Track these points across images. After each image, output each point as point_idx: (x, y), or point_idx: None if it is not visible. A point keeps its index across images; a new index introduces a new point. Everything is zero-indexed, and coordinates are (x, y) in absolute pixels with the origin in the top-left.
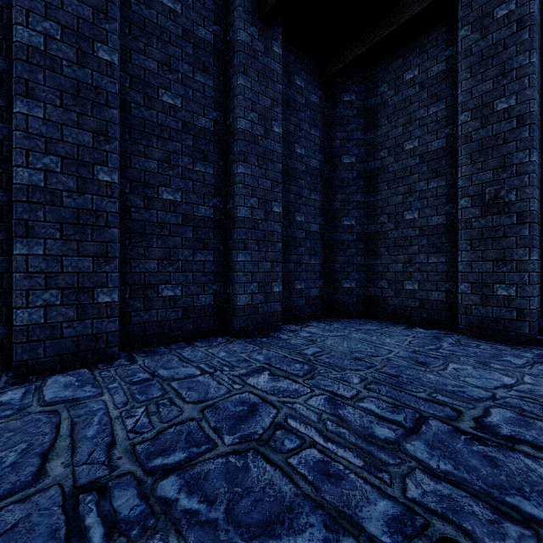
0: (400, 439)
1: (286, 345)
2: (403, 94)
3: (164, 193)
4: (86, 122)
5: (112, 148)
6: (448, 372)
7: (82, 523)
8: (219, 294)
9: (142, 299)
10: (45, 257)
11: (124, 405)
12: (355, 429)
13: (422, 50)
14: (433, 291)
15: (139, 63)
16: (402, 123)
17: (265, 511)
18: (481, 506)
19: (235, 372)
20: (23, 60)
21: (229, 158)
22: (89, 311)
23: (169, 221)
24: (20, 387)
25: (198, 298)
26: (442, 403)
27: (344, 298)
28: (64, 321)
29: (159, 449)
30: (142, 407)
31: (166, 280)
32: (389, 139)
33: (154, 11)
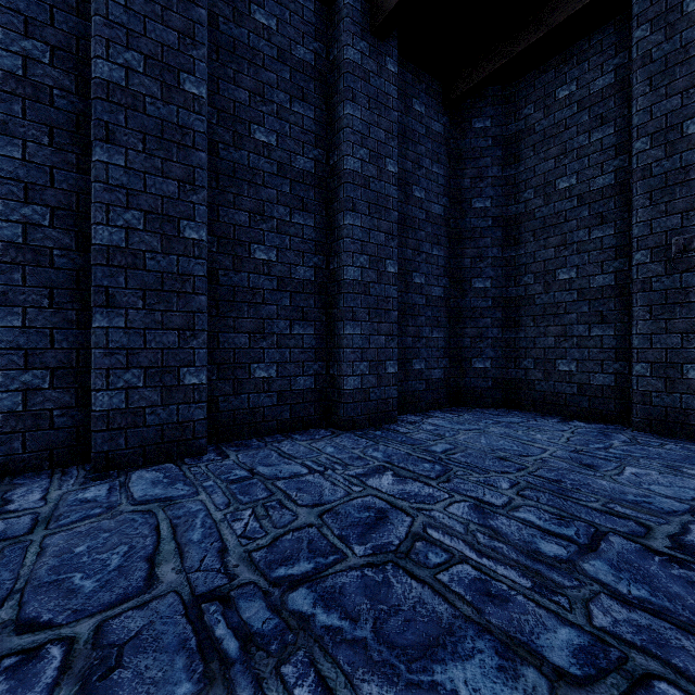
0: (575, 558)
1: (407, 440)
2: (555, 117)
3: (256, 252)
4: (172, 169)
5: (200, 199)
6: (625, 477)
7: (212, 634)
8: (321, 376)
9: (232, 382)
10: (126, 330)
11: (226, 507)
12: (514, 544)
13: (582, 58)
14: (596, 373)
15: (228, 94)
16: (554, 154)
17: (421, 632)
18: (692, 640)
19: (350, 472)
20: (103, 99)
21: (333, 206)
22: (174, 395)
23: (262, 286)
24: (103, 482)
25: (296, 380)
26: (623, 516)
27: (476, 381)
28: (147, 407)
29: (279, 557)
30: (249, 510)
31: (259, 358)
32: (535, 176)
33: (245, 30)
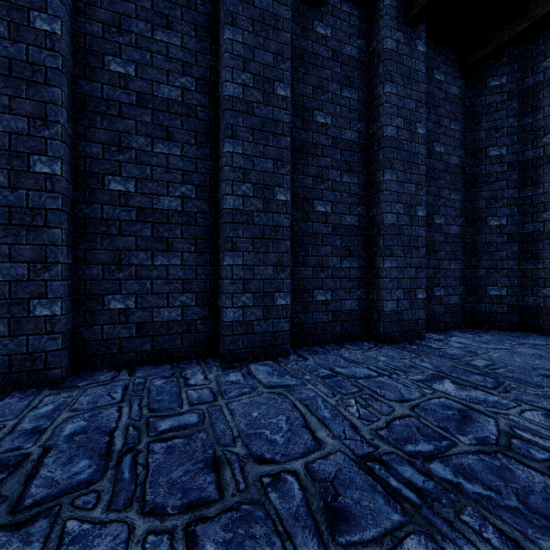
0: None
1: (444, 355)
2: None
3: (317, 206)
4: (269, 152)
5: (286, 171)
6: None
7: (389, 484)
8: (362, 300)
9: (301, 303)
10: (243, 267)
11: (333, 396)
12: None
13: None
14: None
15: (299, 91)
16: None
17: None
18: None
19: (412, 377)
20: (229, 109)
21: (372, 166)
22: (271, 312)
23: (321, 232)
24: (235, 371)
25: (344, 303)
26: None
27: (491, 307)
28: (254, 320)
29: (401, 437)
30: (351, 399)
31: (319, 286)
32: None
33: (310, 41)
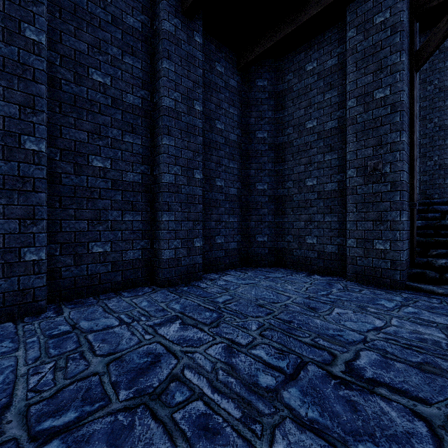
0: (279, 387)
1: (202, 294)
2: (305, 82)
3: (94, 161)
4: (13, 95)
5: (39, 120)
6: (332, 316)
7: None
8: (146, 249)
9: (73, 256)
10: None
11: (34, 361)
12: (242, 378)
13: (320, 47)
14: (328, 244)
15: (69, 44)
16: (304, 106)
17: None
18: None
19: (150, 322)
20: None
21: (155, 131)
22: (15, 269)
23: (99, 186)
24: None
25: (126, 253)
26: (322, 347)
27: (258, 250)
28: None
29: (52, 409)
30: (52, 362)
31: (96, 238)
32: (293, 119)
33: None
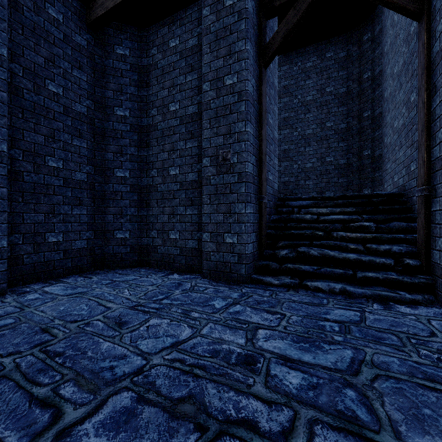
0: None
1: None
2: (168, 59)
3: None
4: None
5: None
6: (135, 333)
7: None
8: None
9: None
10: None
11: None
12: None
13: (182, 23)
14: (189, 240)
15: None
16: (168, 86)
17: None
18: None
19: None
20: None
21: None
22: None
23: None
24: None
25: None
26: (53, 403)
27: (118, 248)
28: None
29: None
30: None
31: None
32: (158, 99)
33: None
